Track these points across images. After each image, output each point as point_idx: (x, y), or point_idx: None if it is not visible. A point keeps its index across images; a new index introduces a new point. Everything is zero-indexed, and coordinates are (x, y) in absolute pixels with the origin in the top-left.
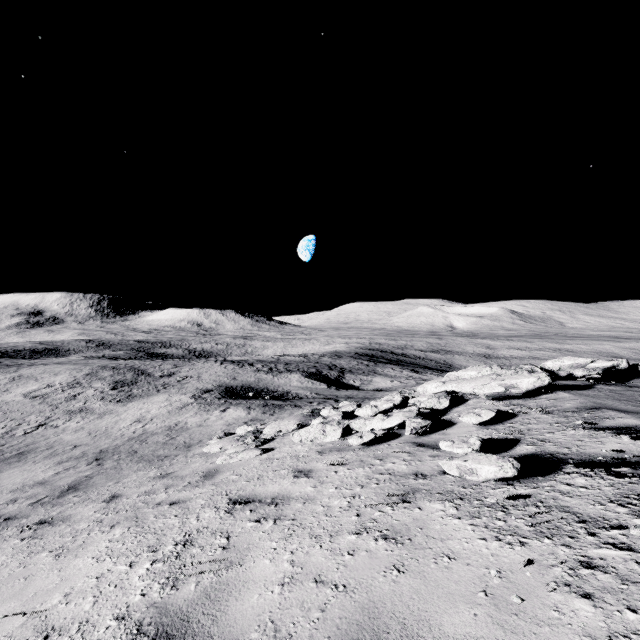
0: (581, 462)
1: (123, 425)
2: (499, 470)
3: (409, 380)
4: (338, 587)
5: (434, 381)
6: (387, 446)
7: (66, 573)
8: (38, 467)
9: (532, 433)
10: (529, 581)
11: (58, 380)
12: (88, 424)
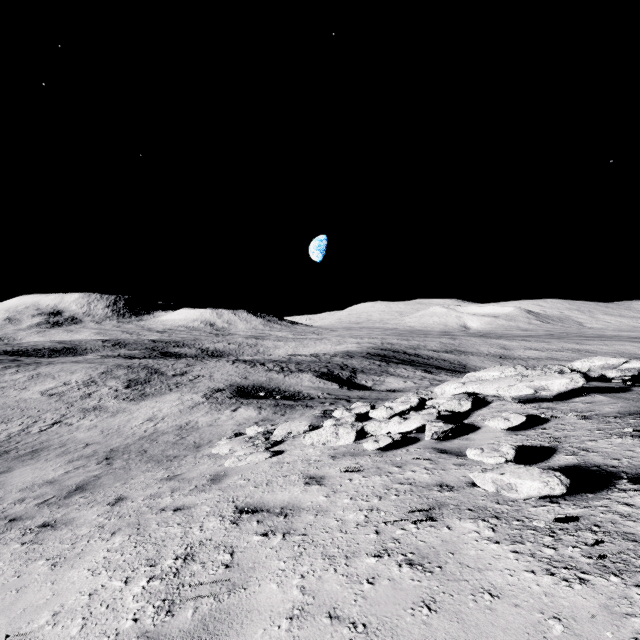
0: (637, 477)
1: (135, 424)
2: (544, 486)
3: (423, 381)
4: (357, 626)
5: (452, 382)
6: (405, 452)
7: (59, 587)
8: (49, 465)
9: (570, 441)
10: (600, 635)
11: (74, 378)
12: (101, 422)
